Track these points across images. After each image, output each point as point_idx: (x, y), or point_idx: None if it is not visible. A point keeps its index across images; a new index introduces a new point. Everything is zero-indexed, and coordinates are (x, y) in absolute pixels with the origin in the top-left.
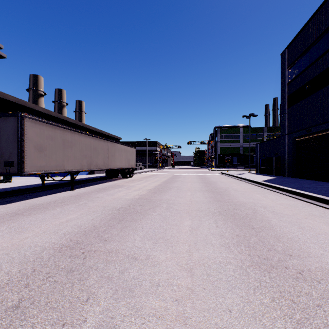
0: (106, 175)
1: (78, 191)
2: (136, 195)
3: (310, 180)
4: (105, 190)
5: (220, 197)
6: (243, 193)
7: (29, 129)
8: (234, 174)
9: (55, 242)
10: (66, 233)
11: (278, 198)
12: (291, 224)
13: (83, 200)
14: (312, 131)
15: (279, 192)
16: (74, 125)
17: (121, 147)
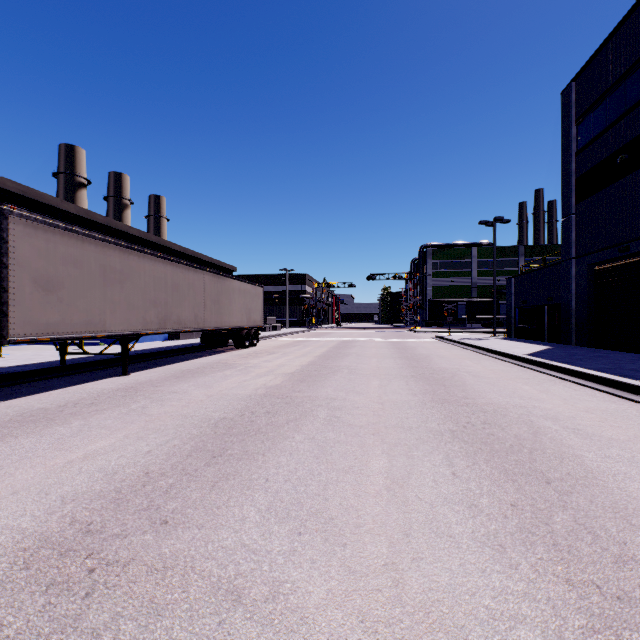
0: (202, 341)
1: (136, 377)
2: (261, 387)
3: (628, 353)
4: (195, 375)
5: (446, 393)
6: (494, 382)
7: (19, 240)
8: (463, 340)
9: (29, 528)
10: (69, 495)
11: (576, 395)
12: (638, 470)
13: (140, 399)
14: (631, 251)
15: (573, 379)
16: (142, 242)
17: (233, 284)
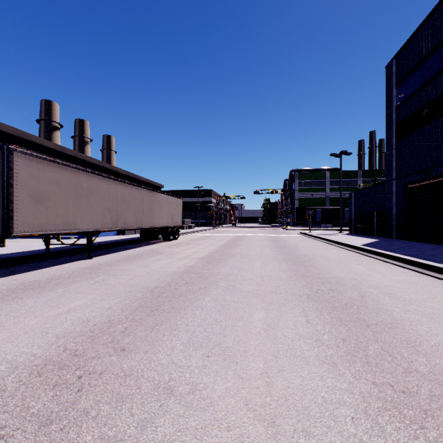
0: (140, 236)
1: (97, 260)
2: (182, 267)
3: (430, 244)
4: (137, 259)
5: (305, 270)
6: (338, 264)
7: (20, 169)
8: (319, 235)
9: (38, 353)
10: (61, 334)
11: (392, 272)
12: (426, 318)
13: (101, 274)
14: (432, 175)
15: (391, 261)
16: (99, 168)
17: (162, 197)
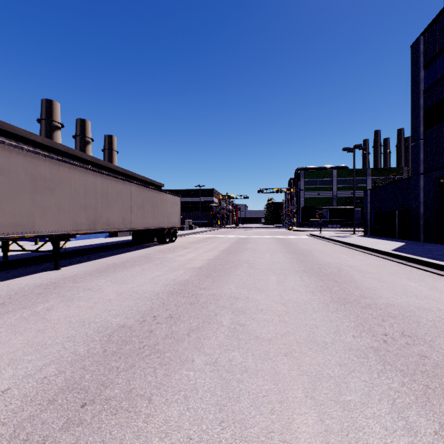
0: (132, 238)
1: (65, 272)
2: (170, 283)
3: None
4: (117, 269)
5: (342, 290)
6: (380, 278)
7: None
8: (332, 237)
9: None
10: None
11: None
12: None
13: (52, 297)
14: None
15: None
16: (93, 165)
17: (156, 194)
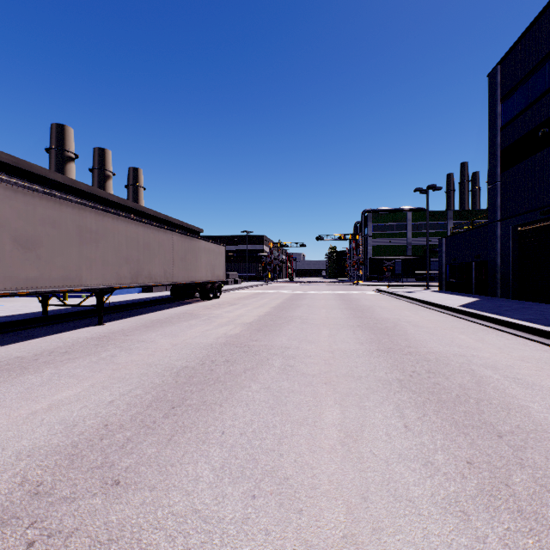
0: (171, 293)
1: (110, 327)
2: (222, 336)
3: (549, 305)
4: (163, 324)
5: (390, 342)
6: (433, 332)
7: None
8: (401, 292)
9: None
10: (25, 451)
11: (510, 344)
12: None
13: (110, 347)
14: None
15: (504, 329)
16: (121, 207)
17: (199, 243)
